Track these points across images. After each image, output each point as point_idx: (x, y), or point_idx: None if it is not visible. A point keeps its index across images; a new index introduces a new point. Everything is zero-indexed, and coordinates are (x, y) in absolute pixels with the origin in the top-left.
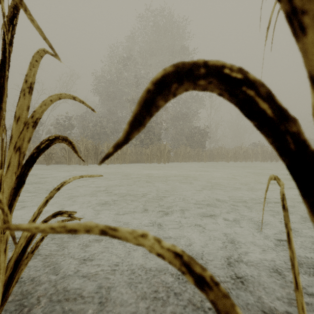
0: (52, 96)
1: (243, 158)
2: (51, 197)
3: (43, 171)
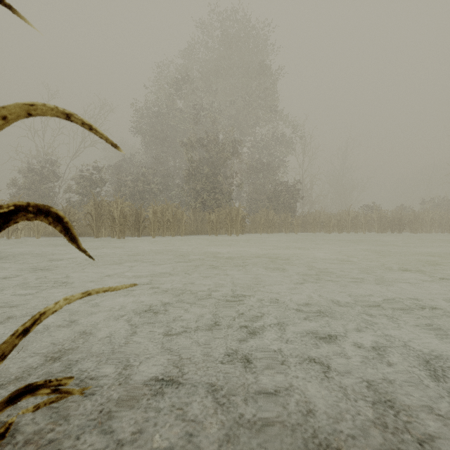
0: (7, 109)
1: (352, 227)
2: (5, 356)
3: (58, 249)
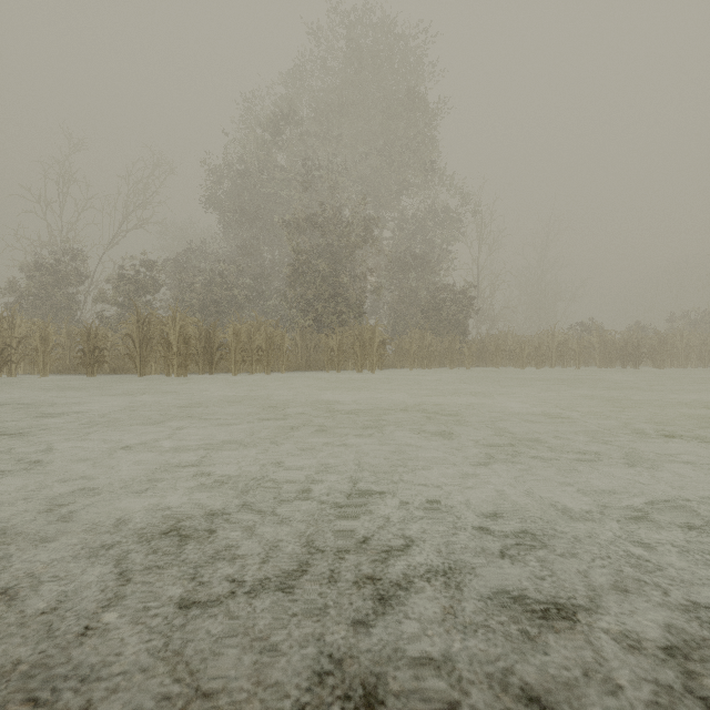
0: None
1: (558, 358)
2: None
3: (67, 395)
